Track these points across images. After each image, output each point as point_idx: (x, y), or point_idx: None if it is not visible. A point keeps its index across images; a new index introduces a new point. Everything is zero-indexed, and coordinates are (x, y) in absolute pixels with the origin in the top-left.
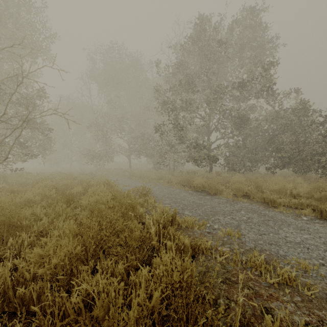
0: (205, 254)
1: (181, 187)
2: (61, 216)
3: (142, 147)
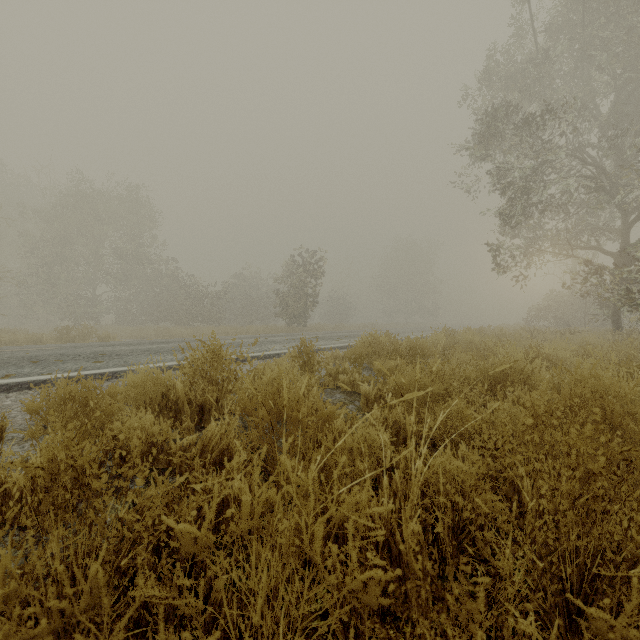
0: None
1: None
2: None
3: None
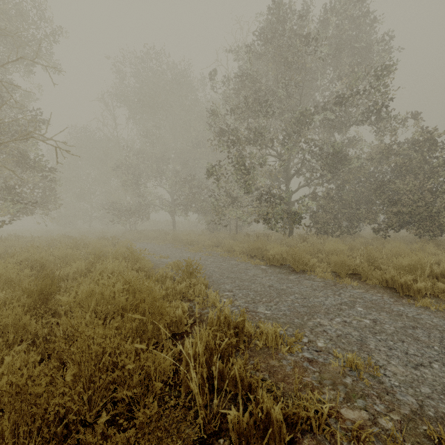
0: (316, 434)
1: (248, 259)
2: (9, 333)
3: (190, 199)
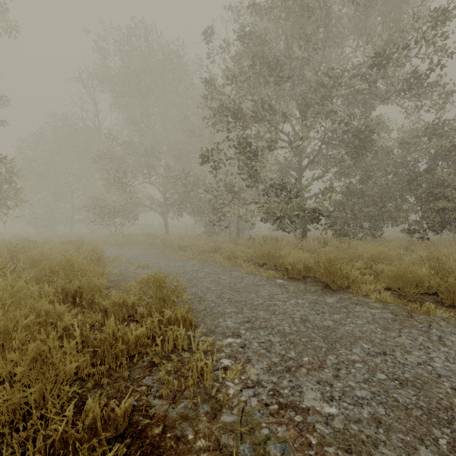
0: None
1: (256, 269)
2: None
3: (184, 197)
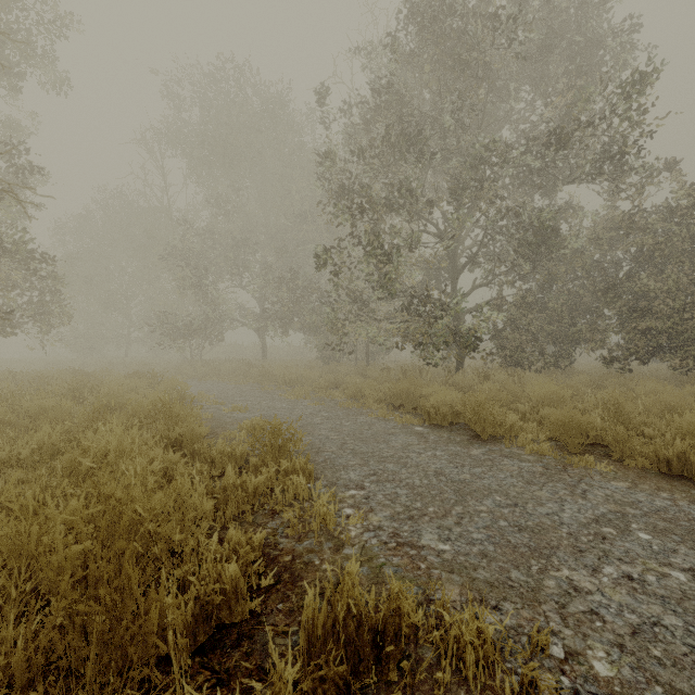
0: None
1: (389, 412)
2: None
3: (291, 308)
